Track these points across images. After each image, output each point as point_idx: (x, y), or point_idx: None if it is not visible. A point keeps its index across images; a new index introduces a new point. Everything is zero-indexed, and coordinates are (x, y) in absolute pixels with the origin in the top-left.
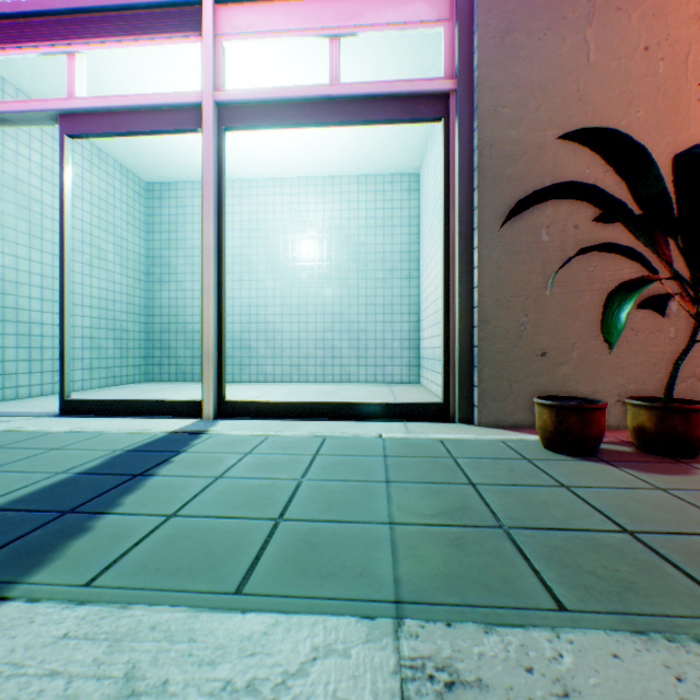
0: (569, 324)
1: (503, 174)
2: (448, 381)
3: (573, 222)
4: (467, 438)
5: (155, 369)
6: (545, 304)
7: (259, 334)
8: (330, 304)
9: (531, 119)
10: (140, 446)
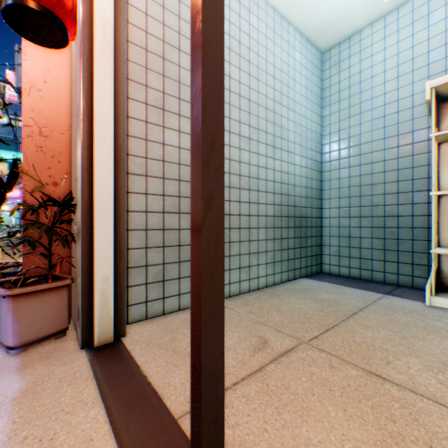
0: None
1: None
2: None
3: None
4: None
5: None
6: None
7: None
8: (10, 220)
9: None
10: None
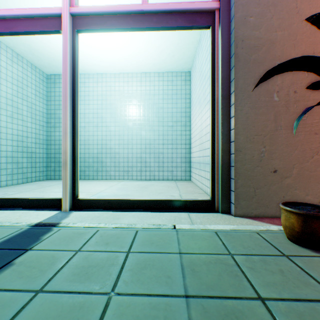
0: (291, 152)
1: (250, 58)
2: (214, 186)
3: (293, 89)
4: (232, 229)
5: (52, 173)
6: (276, 140)
7: (107, 154)
8: (144, 139)
9: (267, 24)
10: (0, 243)
